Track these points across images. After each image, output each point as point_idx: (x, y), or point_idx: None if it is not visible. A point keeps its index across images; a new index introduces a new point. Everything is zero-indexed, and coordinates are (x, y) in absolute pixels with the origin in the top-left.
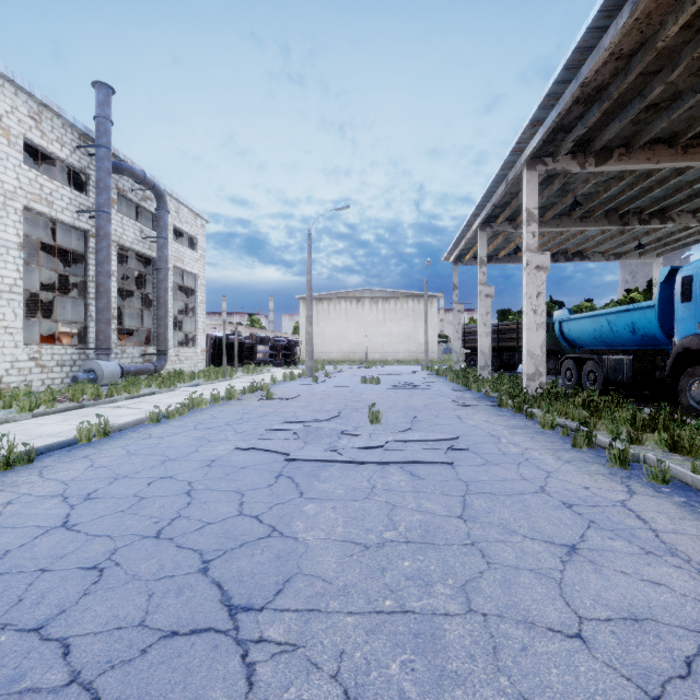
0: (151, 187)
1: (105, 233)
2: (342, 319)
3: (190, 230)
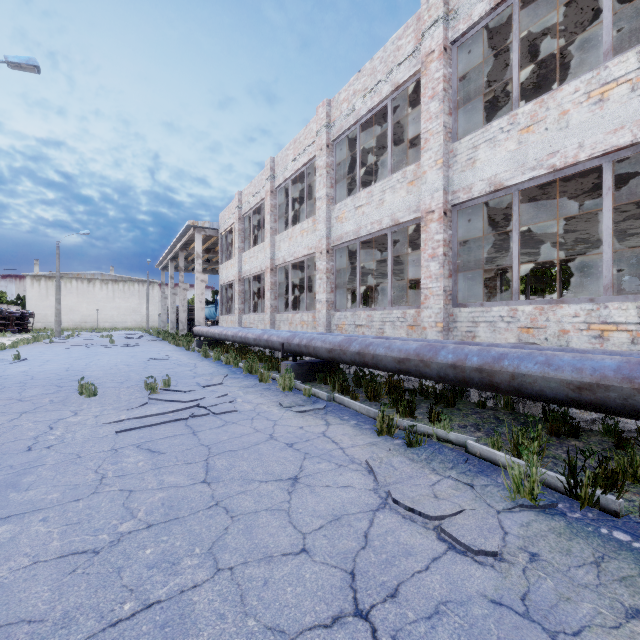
0: None
1: None
2: (74, 295)
3: None
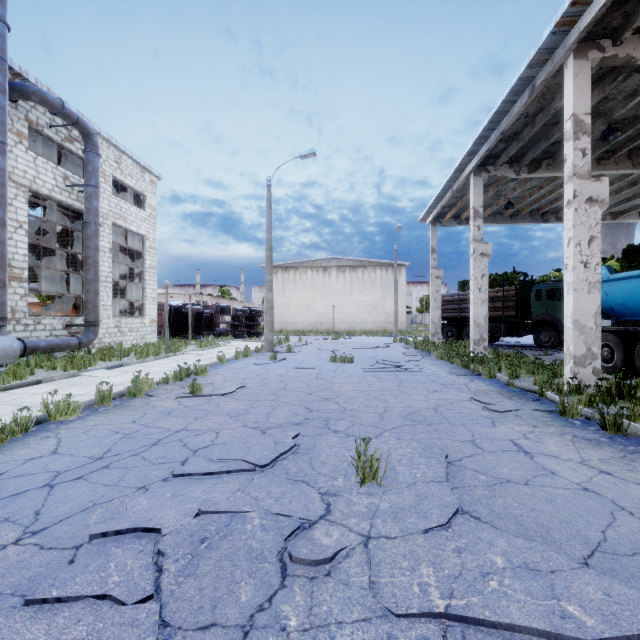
0: (73, 122)
1: None
2: (309, 289)
3: (136, 184)
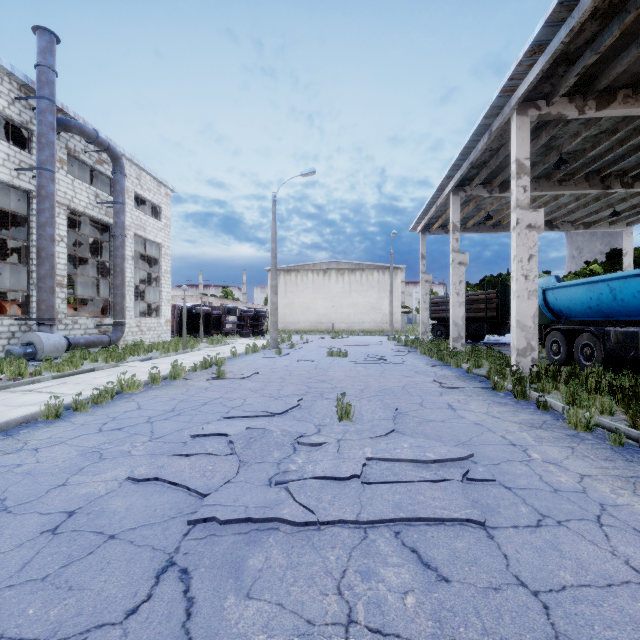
0: (105, 148)
1: (47, 193)
2: (310, 291)
3: (153, 198)
